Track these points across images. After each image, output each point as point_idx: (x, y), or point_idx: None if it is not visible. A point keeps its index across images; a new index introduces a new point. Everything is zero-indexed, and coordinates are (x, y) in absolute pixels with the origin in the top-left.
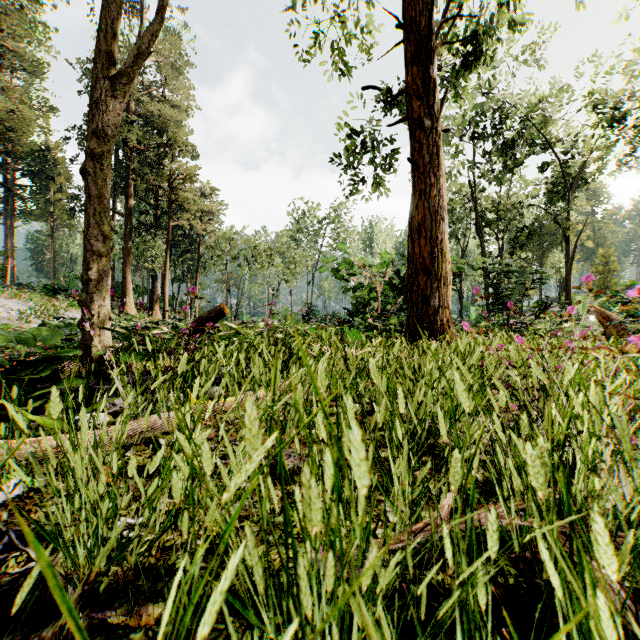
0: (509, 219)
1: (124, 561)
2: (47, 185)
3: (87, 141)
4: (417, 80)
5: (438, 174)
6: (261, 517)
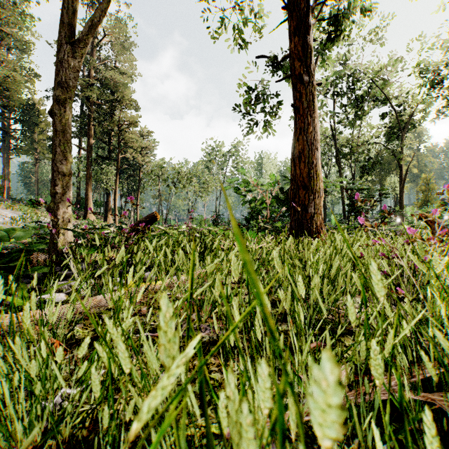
0: (359, 152)
1: (59, 433)
2: (33, 129)
3: (54, 90)
4: (298, 46)
5: (313, 116)
6: (181, 446)
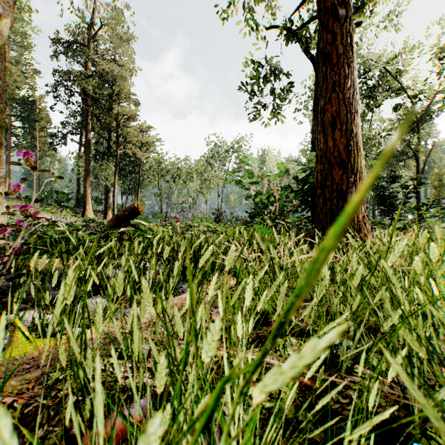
0: (370, 145)
1: None
2: (33, 126)
3: None
4: None
5: (352, 65)
6: None
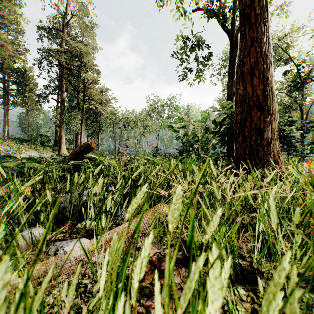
0: None
1: None
2: (25, 88)
3: None
4: None
5: (267, 24)
6: None
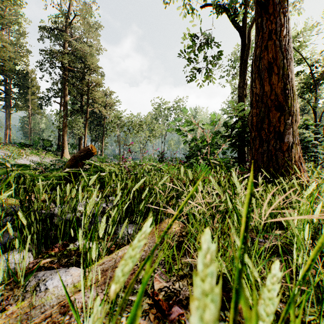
0: None
1: None
2: (27, 91)
3: None
4: None
5: (287, 15)
6: None
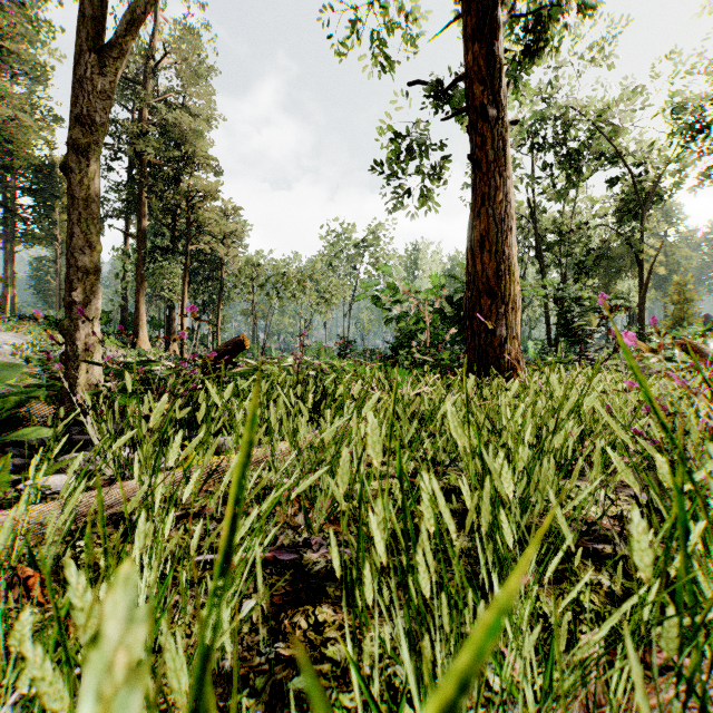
0: (573, 241)
1: None
2: (51, 205)
3: (71, 130)
4: (479, 59)
5: (505, 174)
6: None
